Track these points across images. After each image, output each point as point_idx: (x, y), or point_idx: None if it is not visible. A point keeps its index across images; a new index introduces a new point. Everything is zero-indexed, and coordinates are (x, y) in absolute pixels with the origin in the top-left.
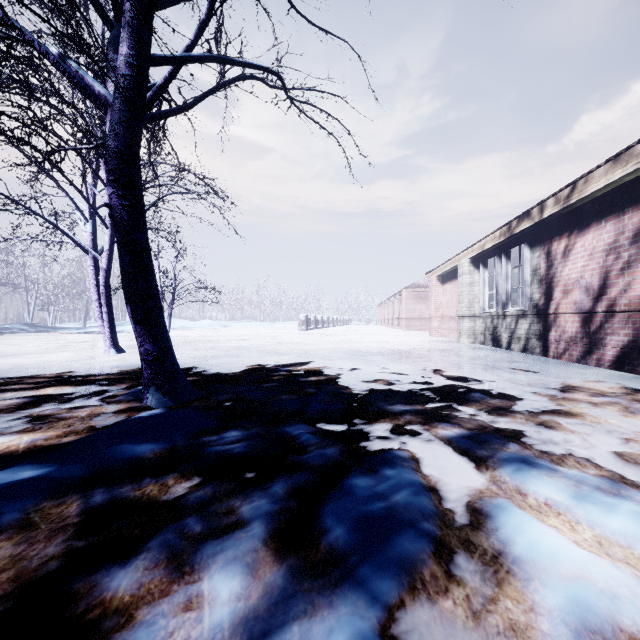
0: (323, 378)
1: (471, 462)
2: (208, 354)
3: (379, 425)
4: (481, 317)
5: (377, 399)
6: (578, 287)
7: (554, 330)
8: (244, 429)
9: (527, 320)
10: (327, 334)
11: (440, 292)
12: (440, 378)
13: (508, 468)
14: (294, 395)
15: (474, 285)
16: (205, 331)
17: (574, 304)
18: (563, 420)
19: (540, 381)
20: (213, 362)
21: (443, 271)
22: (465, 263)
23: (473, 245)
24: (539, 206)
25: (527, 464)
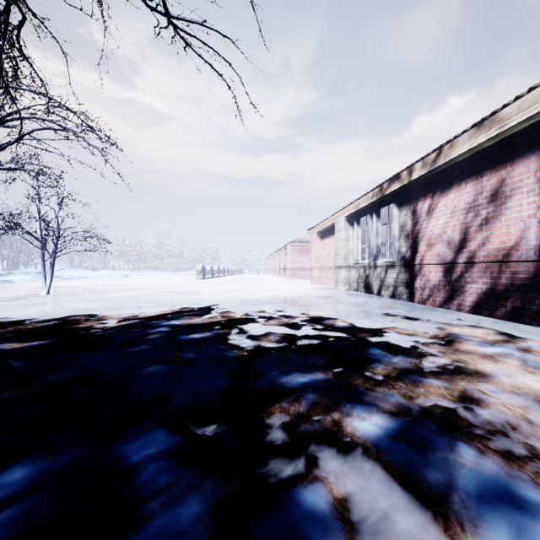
0: (208, 335)
1: (427, 505)
2: (88, 307)
3: (274, 417)
4: (355, 267)
5: (269, 366)
6: (441, 241)
7: (419, 279)
8: (50, 456)
9: (395, 270)
10: (222, 283)
11: (320, 246)
12: (331, 329)
13: (500, 529)
14: (165, 366)
15: (349, 240)
16: (102, 281)
17: (437, 256)
18: (480, 385)
19: (423, 329)
20: (86, 317)
21: (323, 228)
22: (342, 221)
23: (349, 205)
24: (408, 169)
25: (519, 509)
